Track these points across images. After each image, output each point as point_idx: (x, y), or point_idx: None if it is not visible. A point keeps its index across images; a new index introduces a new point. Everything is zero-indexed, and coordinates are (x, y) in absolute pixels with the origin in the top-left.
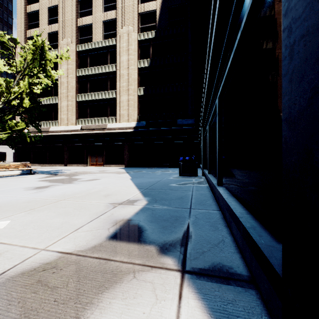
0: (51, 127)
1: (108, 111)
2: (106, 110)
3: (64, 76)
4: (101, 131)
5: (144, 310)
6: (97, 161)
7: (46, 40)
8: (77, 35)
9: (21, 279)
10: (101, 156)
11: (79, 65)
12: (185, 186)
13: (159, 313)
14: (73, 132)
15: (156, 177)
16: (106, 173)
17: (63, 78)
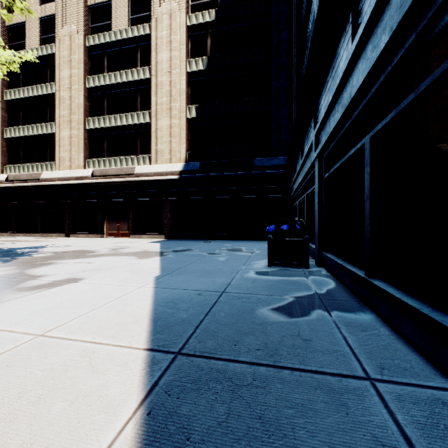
0: (43, 172)
1: (138, 145)
2: (134, 144)
3: (64, 88)
4: (126, 178)
5: None
6: (119, 228)
7: (36, 30)
8: (87, 20)
9: None
10: (126, 220)
11: (90, 70)
12: (310, 322)
13: None
14: (79, 180)
15: (217, 269)
16: (118, 255)
17: (63, 90)
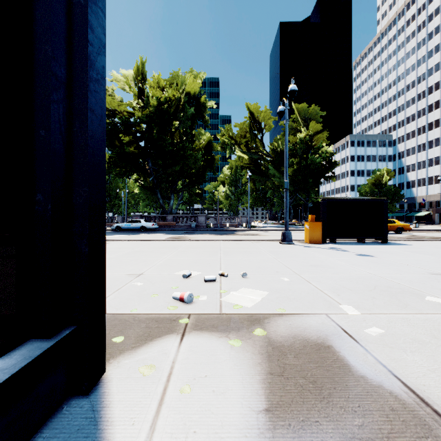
0: None
1: None
2: None
3: None
4: None
5: (196, 435)
6: None
7: None
8: None
9: (419, 440)
10: None
11: None
12: None
13: (174, 435)
14: None
15: None
16: None
17: None
